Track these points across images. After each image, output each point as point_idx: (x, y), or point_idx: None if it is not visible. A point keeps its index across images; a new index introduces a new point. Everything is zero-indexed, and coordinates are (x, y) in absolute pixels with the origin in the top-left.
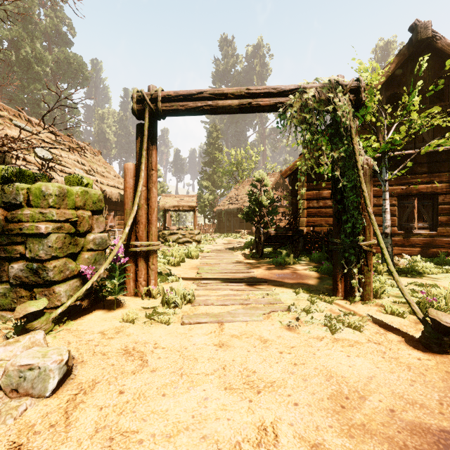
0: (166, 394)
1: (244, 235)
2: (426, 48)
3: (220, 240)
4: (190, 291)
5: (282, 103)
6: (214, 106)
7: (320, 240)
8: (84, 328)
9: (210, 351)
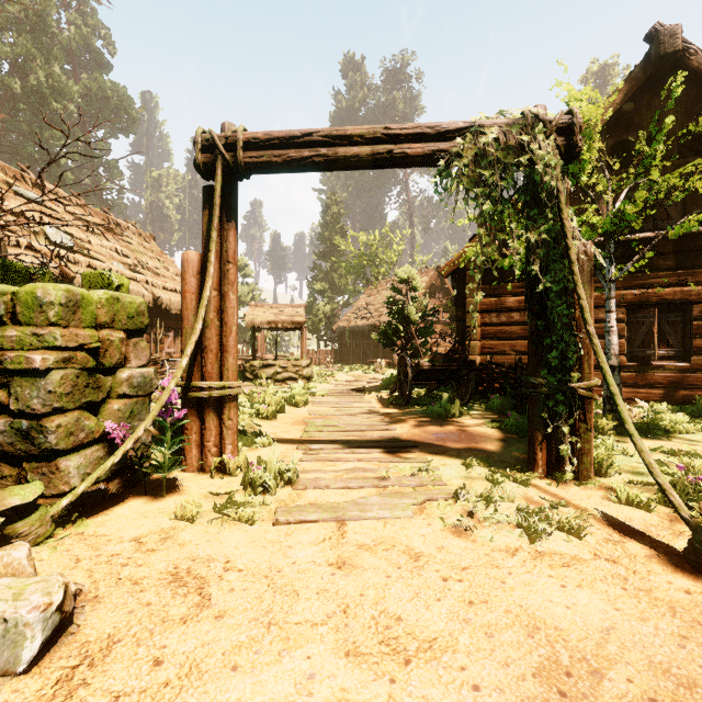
0: (240, 665)
1: (380, 368)
2: (672, 69)
3: (342, 376)
4: (291, 465)
5: (443, 152)
6: (330, 156)
7: (502, 376)
8: (107, 530)
9: (322, 576)
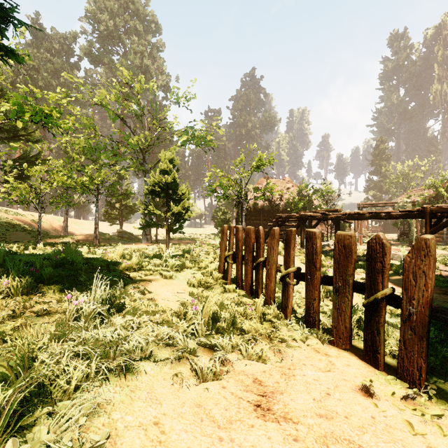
0: None
1: None
2: None
3: None
4: None
5: (394, 205)
6: (376, 206)
7: None
8: None
9: None
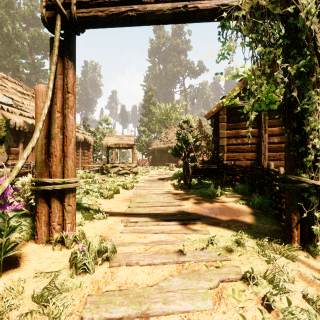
0: None
1: (172, 168)
2: None
3: (153, 172)
4: (108, 245)
5: (226, 6)
6: (140, 11)
7: (241, 172)
8: None
9: None
